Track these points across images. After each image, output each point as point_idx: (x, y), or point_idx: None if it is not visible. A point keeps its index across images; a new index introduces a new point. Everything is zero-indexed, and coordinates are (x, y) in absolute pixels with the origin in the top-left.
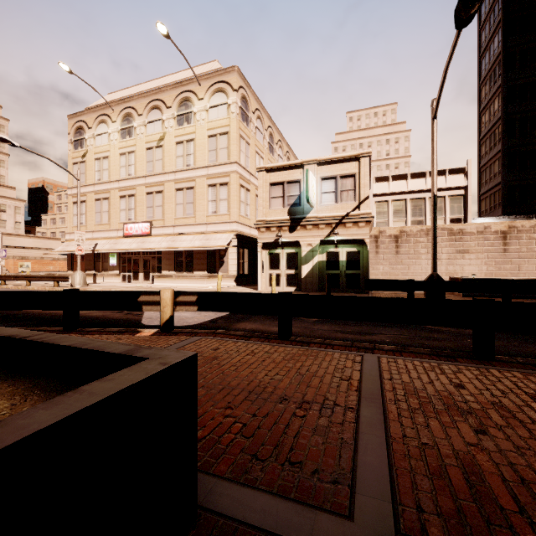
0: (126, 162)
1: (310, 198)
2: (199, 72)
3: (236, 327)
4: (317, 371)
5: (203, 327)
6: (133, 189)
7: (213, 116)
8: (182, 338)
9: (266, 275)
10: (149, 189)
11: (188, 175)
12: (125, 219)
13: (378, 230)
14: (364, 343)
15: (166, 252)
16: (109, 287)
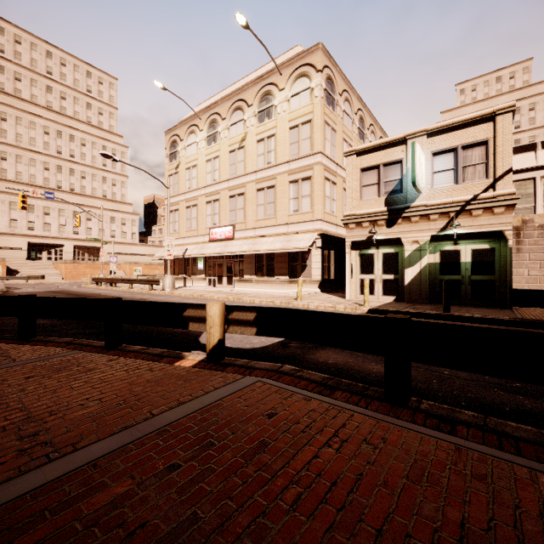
0: (212, 168)
1: (417, 181)
2: (280, 61)
3: (314, 359)
4: None
5: (268, 353)
6: (217, 194)
7: (295, 105)
8: (228, 379)
9: (356, 281)
10: (232, 192)
11: (269, 173)
12: (210, 224)
13: (520, 219)
14: None
15: (247, 256)
16: (193, 291)
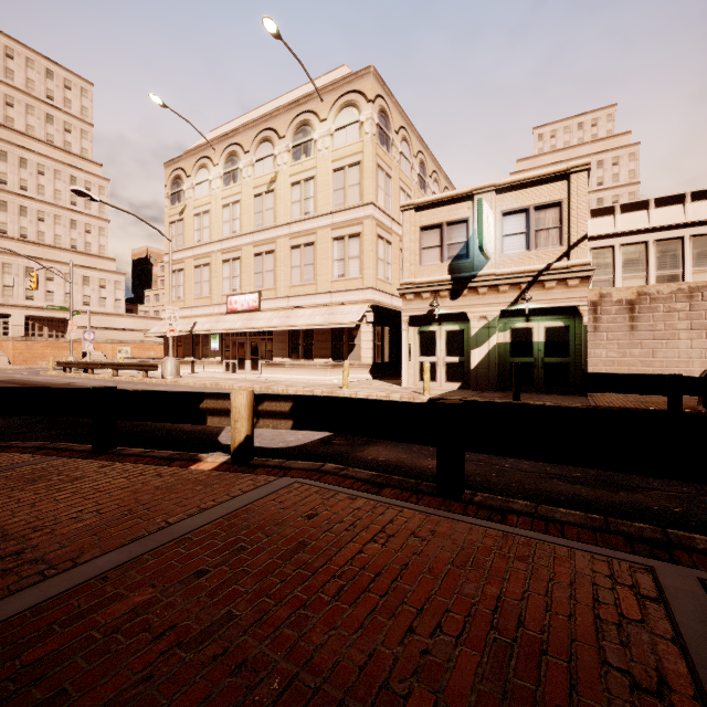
0: (230, 216)
1: (484, 245)
2: (322, 84)
3: (361, 456)
4: (548, 628)
5: (306, 452)
6: (238, 251)
7: (340, 142)
8: (258, 481)
9: (415, 365)
10: (257, 249)
11: (307, 226)
12: (228, 290)
13: (597, 293)
14: (636, 524)
15: (278, 332)
16: (205, 379)
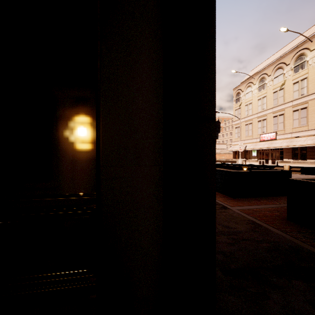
0: (261, 103)
1: None
2: (311, 33)
3: None
4: None
5: None
6: (265, 116)
7: None
8: None
9: None
10: (274, 114)
11: (302, 100)
12: (260, 132)
13: None
14: None
15: (285, 148)
16: None
